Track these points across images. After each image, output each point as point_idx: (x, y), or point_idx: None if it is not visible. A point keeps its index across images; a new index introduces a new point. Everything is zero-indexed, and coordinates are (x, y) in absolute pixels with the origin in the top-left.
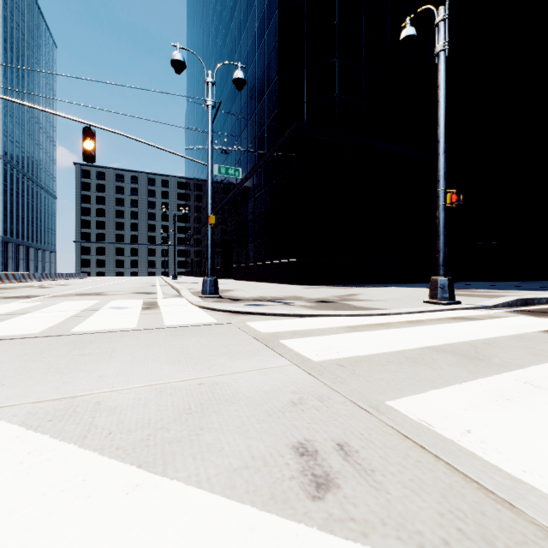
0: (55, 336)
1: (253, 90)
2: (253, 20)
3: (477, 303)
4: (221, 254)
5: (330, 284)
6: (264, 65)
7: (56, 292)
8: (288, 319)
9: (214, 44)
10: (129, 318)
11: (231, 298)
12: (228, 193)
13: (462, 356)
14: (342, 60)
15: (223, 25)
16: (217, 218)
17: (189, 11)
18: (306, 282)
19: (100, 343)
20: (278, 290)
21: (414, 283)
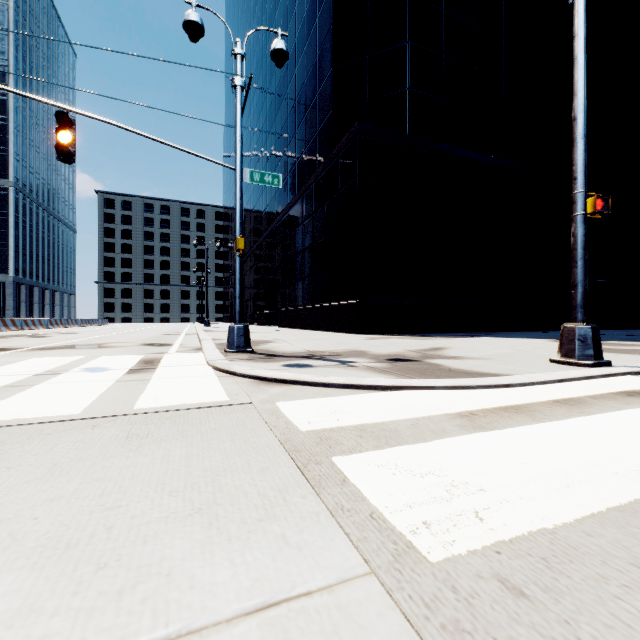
0: None
1: (301, 90)
2: (302, 2)
3: (636, 364)
4: (264, 296)
5: (400, 333)
6: (315, 57)
7: (45, 343)
8: (349, 396)
9: (256, 41)
10: (90, 390)
11: (267, 353)
12: (272, 221)
13: None
14: (415, 43)
15: (267, 16)
16: (260, 252)
17: (228, 8)
18: (370, 330)
19: None
20: (333, 342)
21: (509, 332)
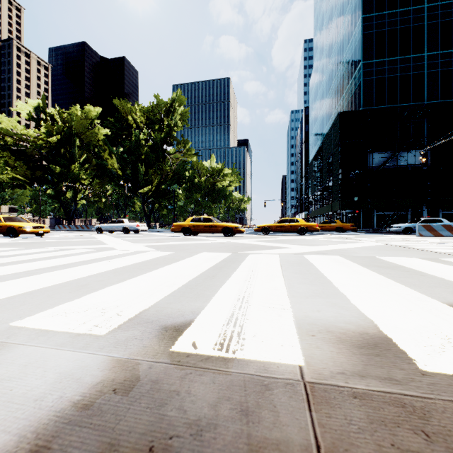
0: (415, 249)
1: None
2: None
3: None
4: None
5: None
6: None
7: None
8: None
9: None
10: None
11: None
12: None
13: (383, 266)
14: None
15: None
16: None
17: None
18: None
19: (404, 251)
20: None
21: None
